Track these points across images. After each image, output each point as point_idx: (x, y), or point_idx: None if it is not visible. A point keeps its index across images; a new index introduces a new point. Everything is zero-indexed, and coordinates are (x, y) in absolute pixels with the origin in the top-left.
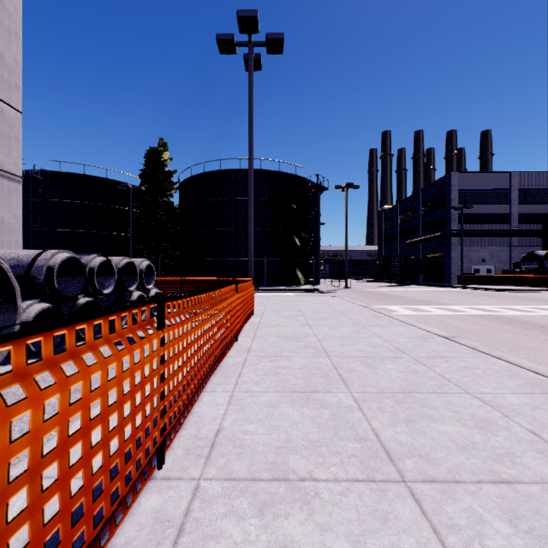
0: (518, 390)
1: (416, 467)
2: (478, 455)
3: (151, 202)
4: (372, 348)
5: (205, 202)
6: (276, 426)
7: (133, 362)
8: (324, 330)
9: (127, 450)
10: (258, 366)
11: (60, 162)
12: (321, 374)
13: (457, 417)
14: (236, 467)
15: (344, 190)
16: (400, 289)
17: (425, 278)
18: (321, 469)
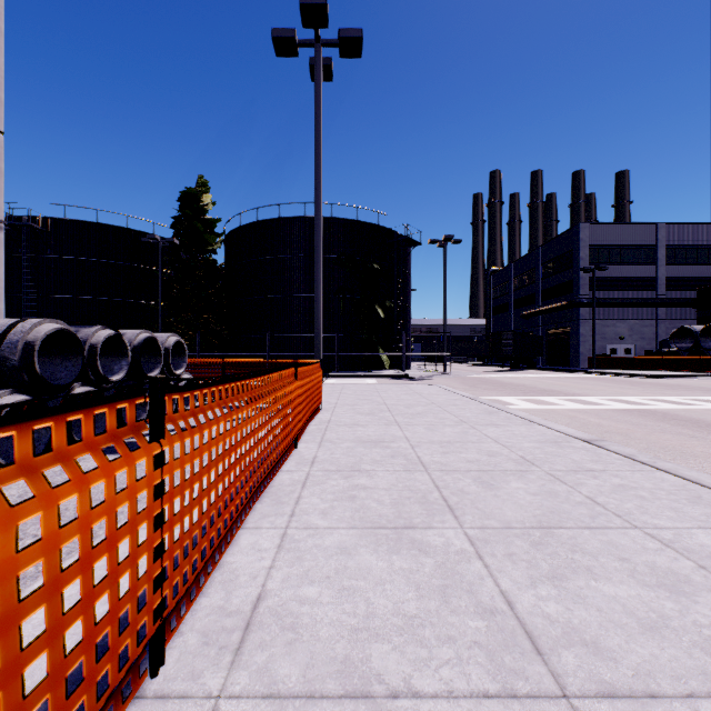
0: (708, 522)
1: (581, 667)
2: (676, 641)
3: (187, 260)
4: (488, 457)
5: (258, 260)
6: (350, 589)
7: (87, 505)
8: (418, 432)
9: (105, 638)
10: (325, 487)
11: (65, 206)
12: (417, 498)
13: (629, 569)
14: (284, 671)
15: (442, 245)
16: (515, 375)
17: (546, 361)
18: (425, 673)
